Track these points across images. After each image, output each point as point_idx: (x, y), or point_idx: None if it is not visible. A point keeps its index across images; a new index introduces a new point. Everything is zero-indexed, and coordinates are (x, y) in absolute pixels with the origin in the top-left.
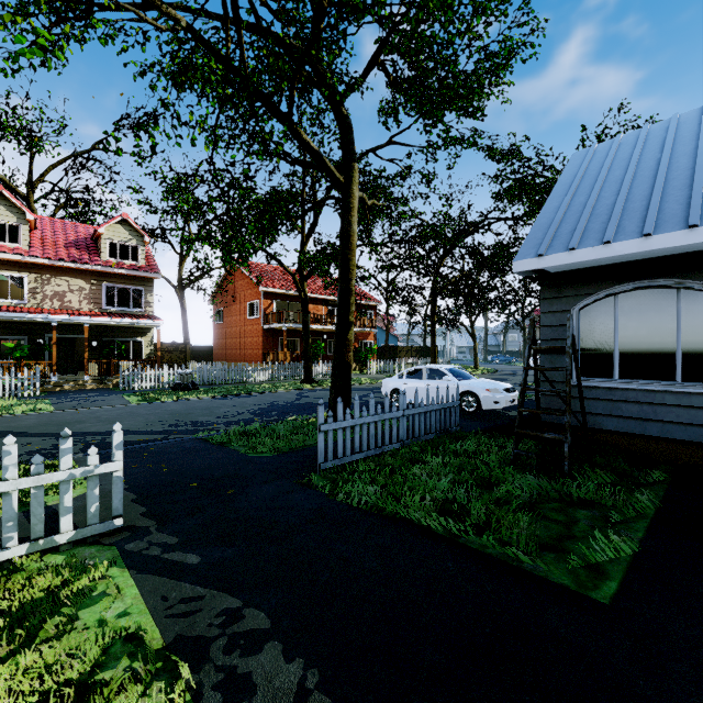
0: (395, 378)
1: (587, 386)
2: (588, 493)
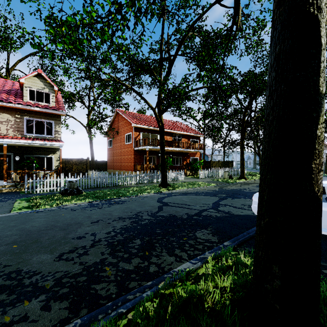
0: None
1: None
2: None
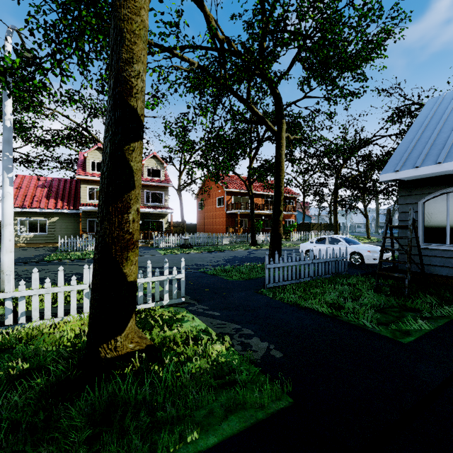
0: (308, 243)
1: (428, 248)
2: (416, 305)
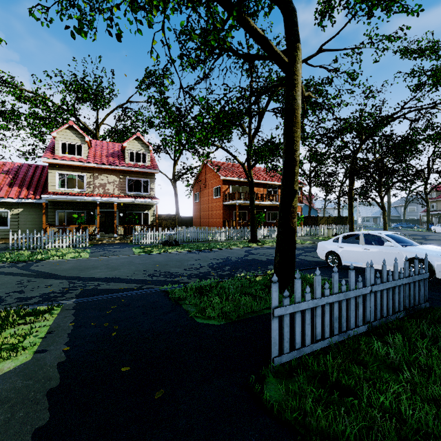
0: (330, 242)
1: None
2: None
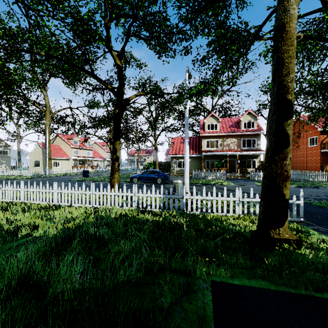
0: None
1: None
2: None
